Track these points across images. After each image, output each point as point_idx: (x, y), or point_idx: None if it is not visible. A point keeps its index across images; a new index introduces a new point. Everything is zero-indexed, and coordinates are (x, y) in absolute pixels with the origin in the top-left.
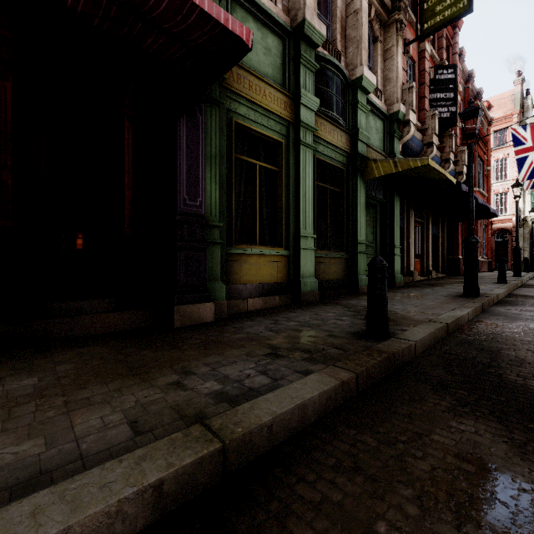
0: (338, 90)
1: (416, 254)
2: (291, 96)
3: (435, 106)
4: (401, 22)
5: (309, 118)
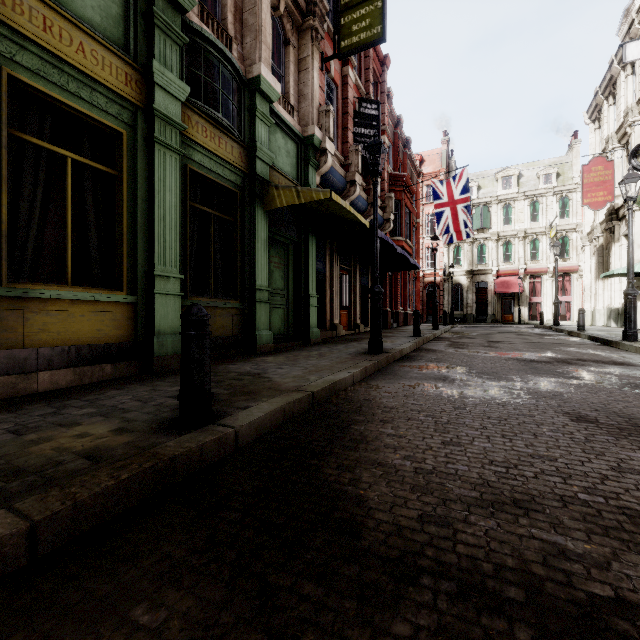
0: (233, 88)
1: (344, 306)
2: (139, 68)
3: (360, 142)
4: (317, 31)
5: (171, 107)
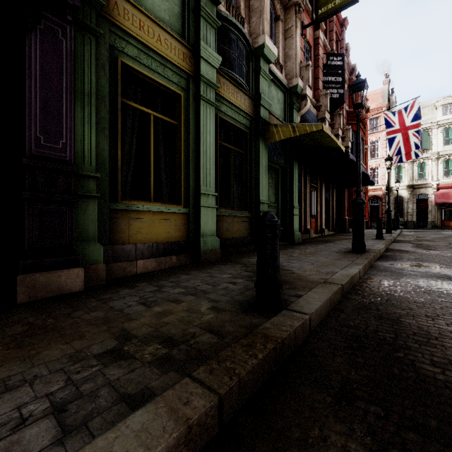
0: (242, 57)
1: (312, 215)
2: (191, 48)
3: (327, 87)
4: (299, 5)
5: (210, 73)
